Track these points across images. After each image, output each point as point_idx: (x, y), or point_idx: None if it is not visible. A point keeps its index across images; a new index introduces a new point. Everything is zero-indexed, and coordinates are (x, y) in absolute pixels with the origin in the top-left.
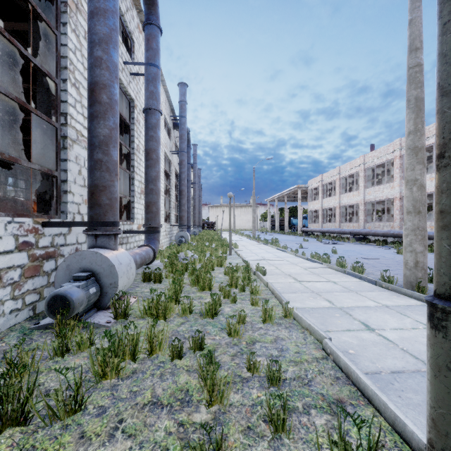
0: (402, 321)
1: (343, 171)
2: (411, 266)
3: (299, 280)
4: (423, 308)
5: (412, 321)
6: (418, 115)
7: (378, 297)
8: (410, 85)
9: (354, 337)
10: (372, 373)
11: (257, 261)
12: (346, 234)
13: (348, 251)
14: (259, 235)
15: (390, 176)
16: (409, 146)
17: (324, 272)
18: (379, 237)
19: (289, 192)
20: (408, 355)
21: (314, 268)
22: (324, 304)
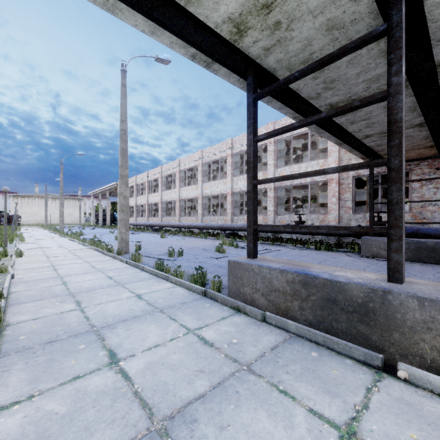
0: (82, 265)
1: (150, 175)
2: (120, 240)
3: (48, 257)
4: (107, 260)
5: (87, 265)
6: (123, 157)
7: (92, 258)
8: (120, 140)
9: (37, 274)
10: (23, 281)
11: (32, 249)
12: (148, 226)
13: (131, 238)
14: (74, 229)
15: (185, 183)
16: (120, 174)
17: (82, 251)
18: (169, 227)
19: (110, 187)
20: (56, 274)
21: (79, 249)
22: (45, 265)
